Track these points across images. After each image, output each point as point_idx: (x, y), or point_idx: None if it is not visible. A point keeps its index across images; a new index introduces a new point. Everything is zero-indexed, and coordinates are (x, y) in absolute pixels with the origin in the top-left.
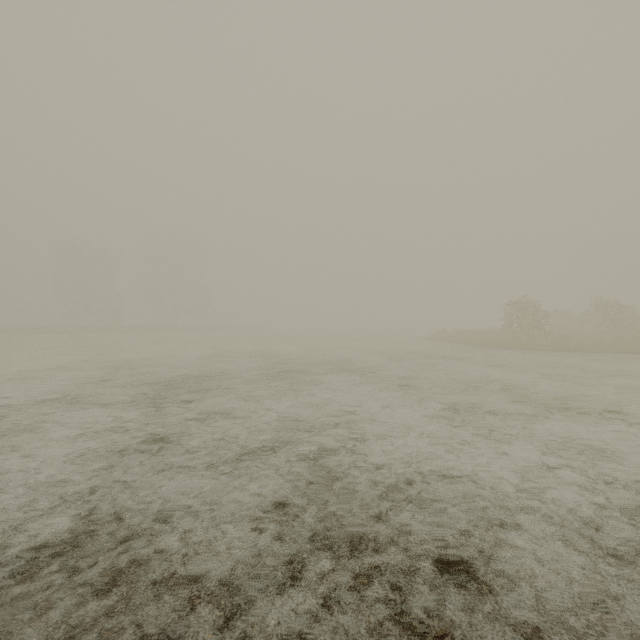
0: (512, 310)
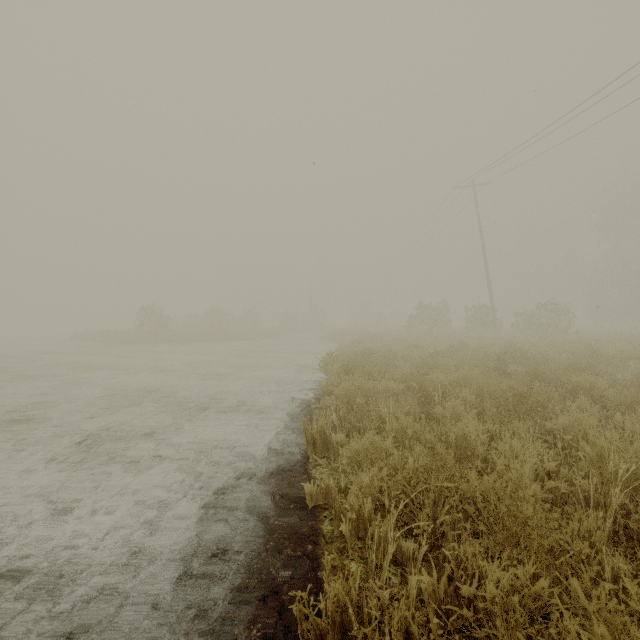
0: (143, 314)
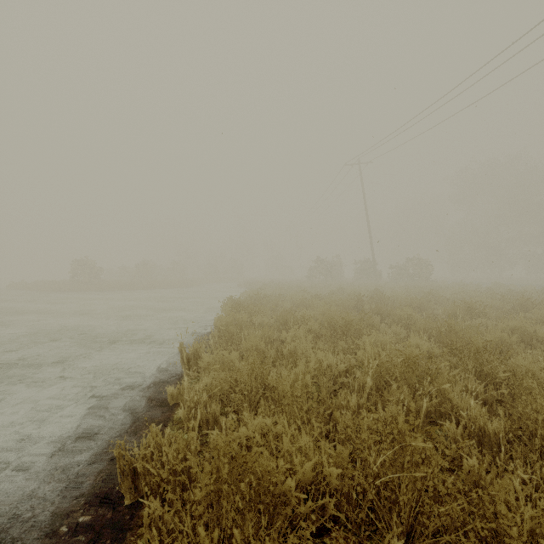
0: (76, 266)
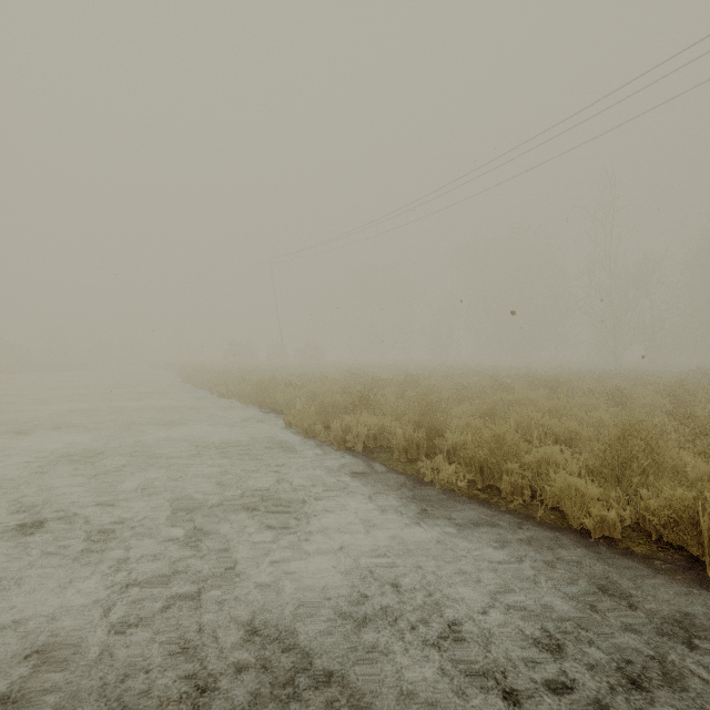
0: None
